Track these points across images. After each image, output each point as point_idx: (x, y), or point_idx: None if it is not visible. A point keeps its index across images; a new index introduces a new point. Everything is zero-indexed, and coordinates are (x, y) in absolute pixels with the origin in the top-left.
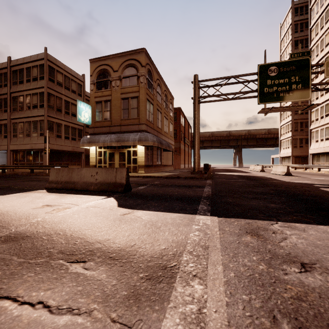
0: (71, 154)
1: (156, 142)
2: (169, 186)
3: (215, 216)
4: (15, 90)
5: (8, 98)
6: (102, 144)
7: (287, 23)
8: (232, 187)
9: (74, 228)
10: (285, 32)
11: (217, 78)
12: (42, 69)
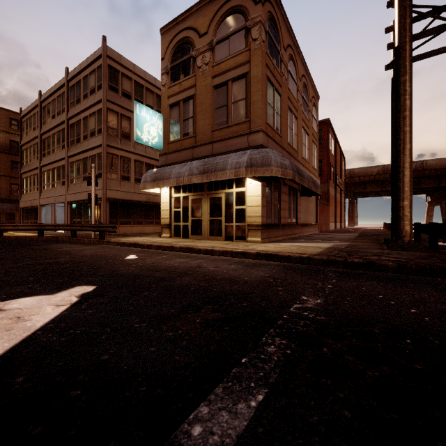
0: (146, 206)
1: (289, 168)
2: None
3: None
4: (71, 115)
5: (65, 127)
6: (174, 182)
7: None
8: None
9: None
10: None
11: None
12: (100, 72)
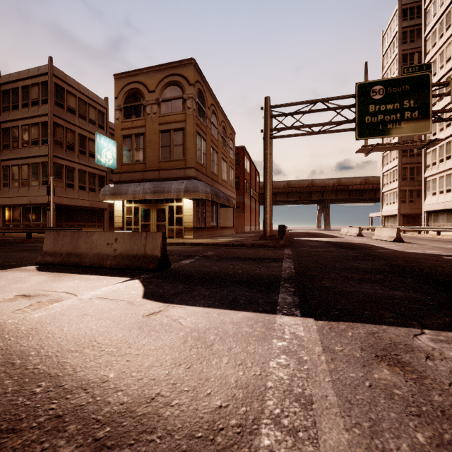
0: (89, 211)
1: (210, 193)
2: (229, 259)
3: (309, 316)
4: (6, 119)
5: None
6: (131, 197)
7: (391, 31)
8: (323, 260)
9: (48, 348)
10: (389, 42)
11: (298, 103)
12: (46, 88)
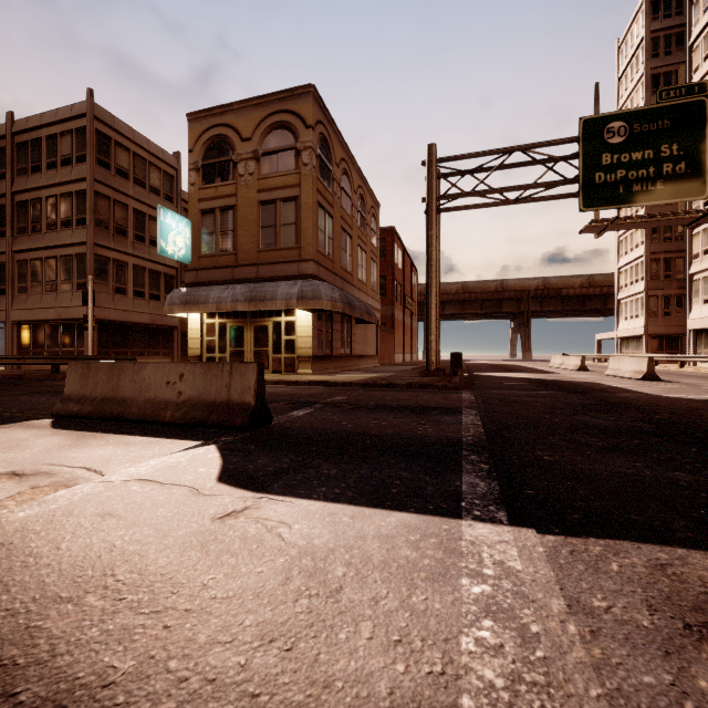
0: (150, 331)
1: (339, 301)
2: (370, 408)
3: (525, 525)
4: (22, 188)
5: (9, 205)
6: (213, 308)
7: (633, 38)
8: (531, 412)
9: (17, 592)
10: (630, 56)
11: (482, 153)
12: (83, 138)
